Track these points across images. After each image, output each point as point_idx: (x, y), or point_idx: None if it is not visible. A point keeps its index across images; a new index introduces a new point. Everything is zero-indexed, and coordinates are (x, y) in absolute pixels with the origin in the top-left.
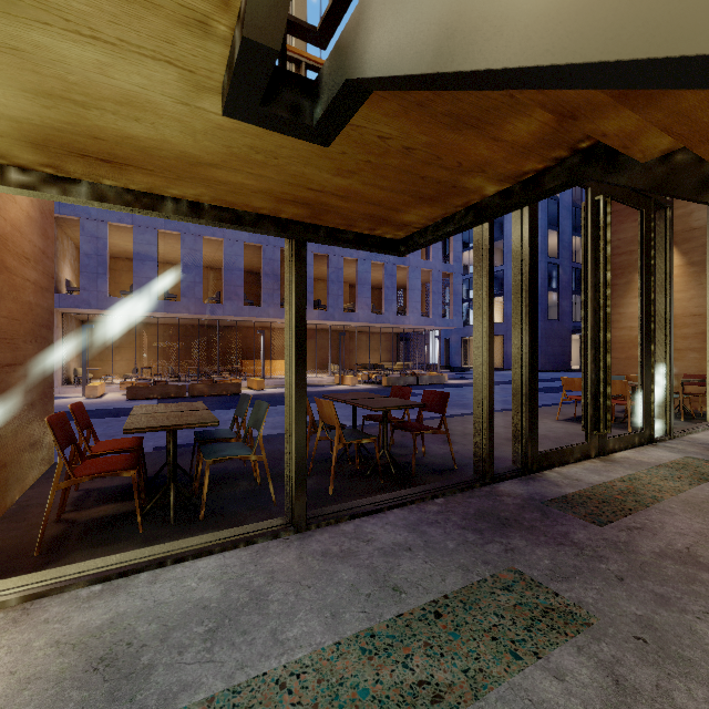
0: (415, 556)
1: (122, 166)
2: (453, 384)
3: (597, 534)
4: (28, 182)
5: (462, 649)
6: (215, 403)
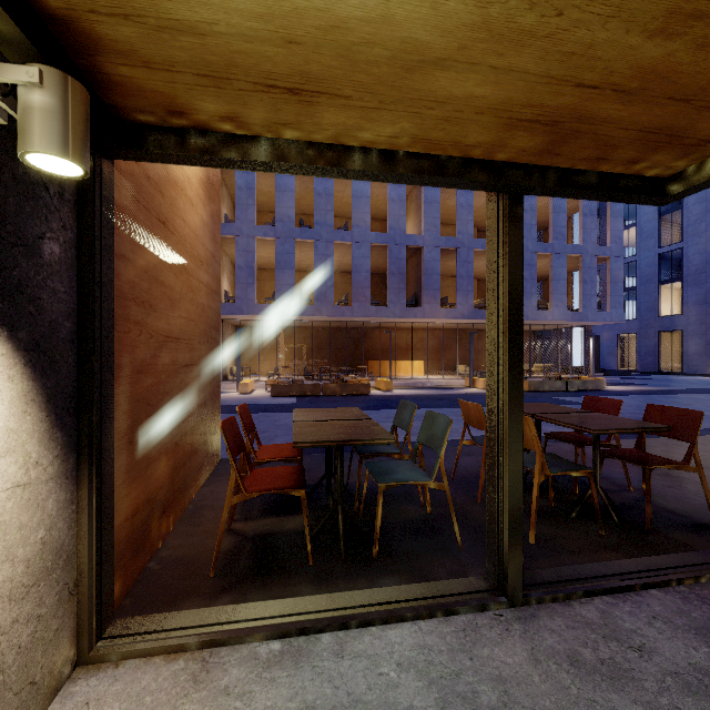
0: None
1: (312, 98)
2: (616, 392)
3: None
4: (207, 146)
5: None
6: (347, 403)
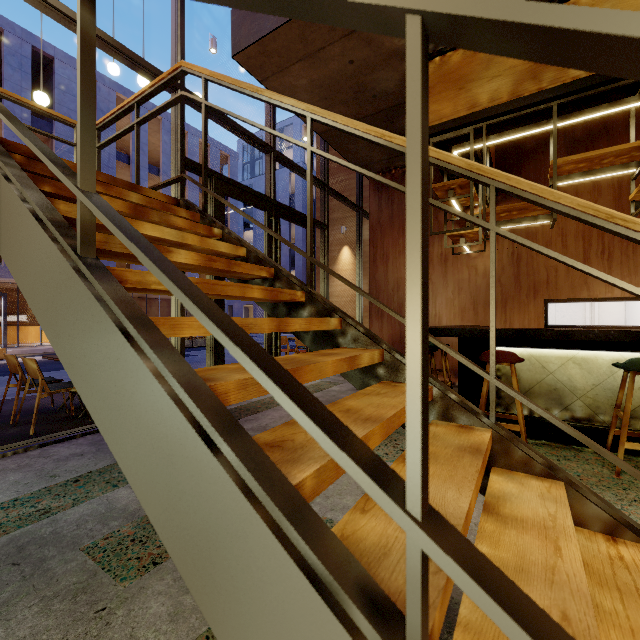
0: (84, 457)
1: None
2: None
3: None
4: None
5: (81, 491)
6: None
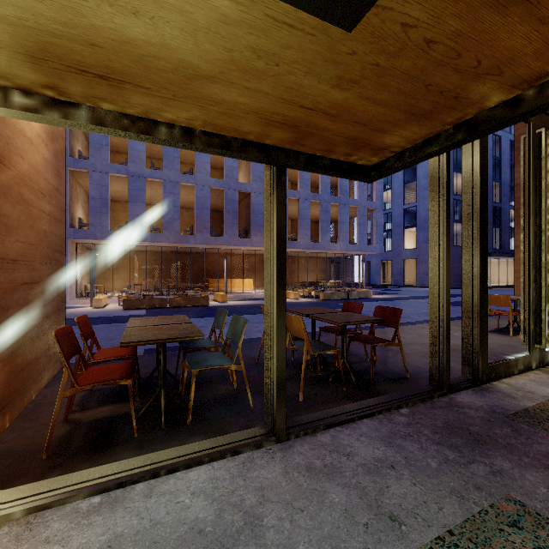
0: (401, 476)
1: (119, 84)
2: (377, 299)
3: None
4: (30, 105)
5: None
6: (190, 313)
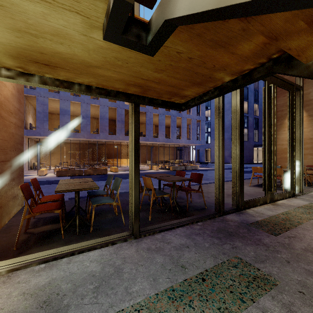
0: (191, 250)
1: (54, 67)
2: (201, 170)
3: (274, 240)
4: (10, 75)
5: (216, 297)
6: (96, 178)
